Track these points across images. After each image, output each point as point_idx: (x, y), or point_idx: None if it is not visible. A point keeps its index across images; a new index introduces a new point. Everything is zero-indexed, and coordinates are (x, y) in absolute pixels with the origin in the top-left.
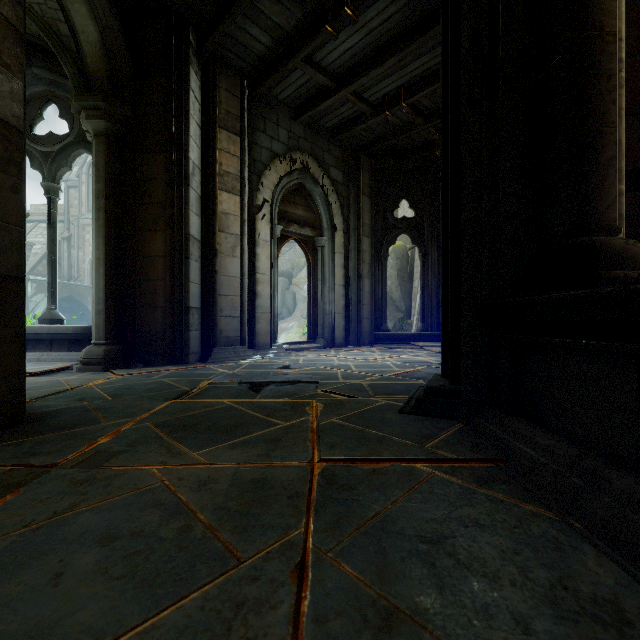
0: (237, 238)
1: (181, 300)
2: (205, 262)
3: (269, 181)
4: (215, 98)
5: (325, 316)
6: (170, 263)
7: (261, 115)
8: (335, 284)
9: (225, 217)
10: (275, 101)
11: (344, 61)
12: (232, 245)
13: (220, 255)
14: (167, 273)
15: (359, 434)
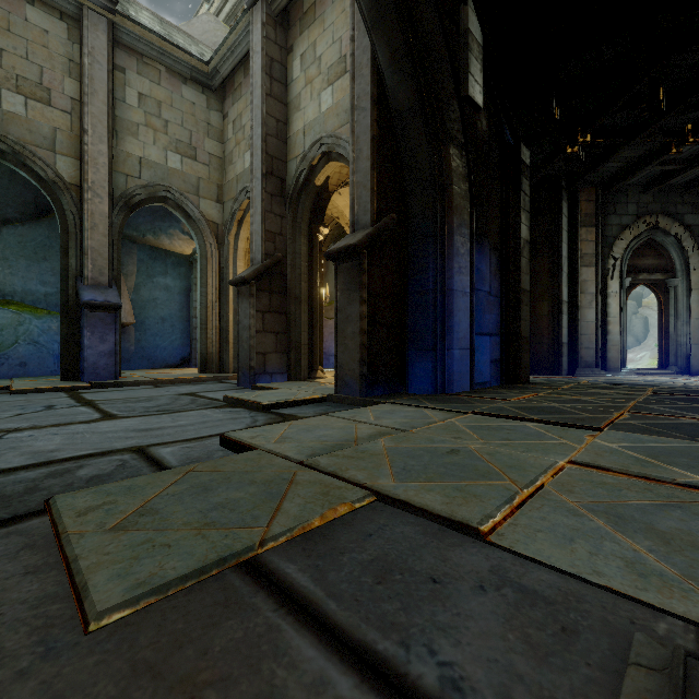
0: (593, 295)
1: (557, 339)
2: (570, 314)
3: (618, 248)
4: (577, 210)
5: (678, 347)
6: (551, 318)
7: (611, 202)
8: (690, 318)
9: (584, 283)
10: (624, 186)
11: (692, 150)
12: (589, 301)
13: (580, 309)
14: (550, 324)
15: (670, 392)
